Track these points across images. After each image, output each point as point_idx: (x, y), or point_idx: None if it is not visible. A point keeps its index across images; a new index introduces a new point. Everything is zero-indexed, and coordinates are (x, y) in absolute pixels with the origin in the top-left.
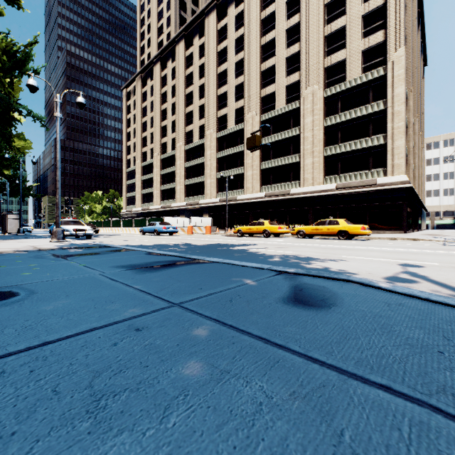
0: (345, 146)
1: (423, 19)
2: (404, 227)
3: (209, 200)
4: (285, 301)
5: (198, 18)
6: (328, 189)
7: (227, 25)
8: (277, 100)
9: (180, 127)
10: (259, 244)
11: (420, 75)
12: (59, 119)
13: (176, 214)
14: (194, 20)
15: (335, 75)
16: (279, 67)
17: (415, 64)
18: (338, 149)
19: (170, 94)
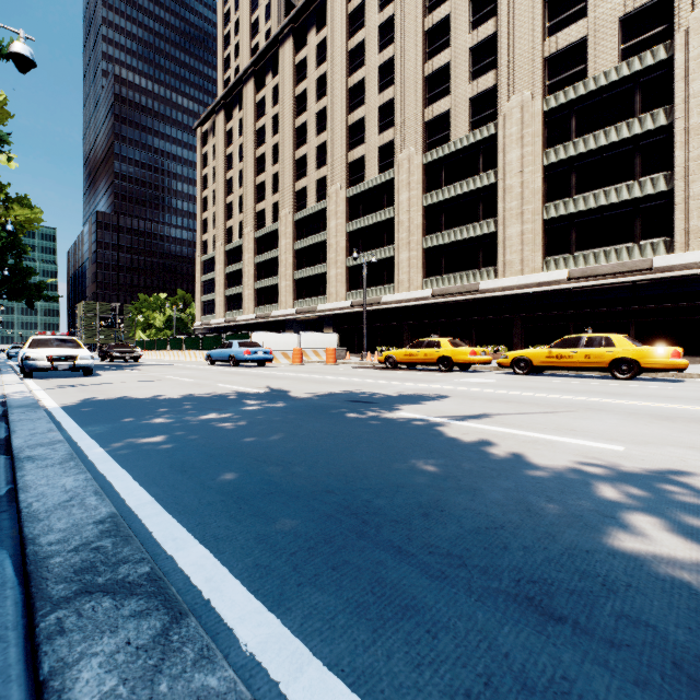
0: (585, 200)
1: None
2: None
3: (334, 304)
4: None
5: None
6: (552, 280)
7: (364, 3)
8: (454, 125)
9: (285, 183)
10: (450, 394)
11: None
12: None
13: (280, 328)
14: (309, 1)
15: (564, 70)
16: (458, 66)
17: None
18: (572, 206)
19: (271, 130)
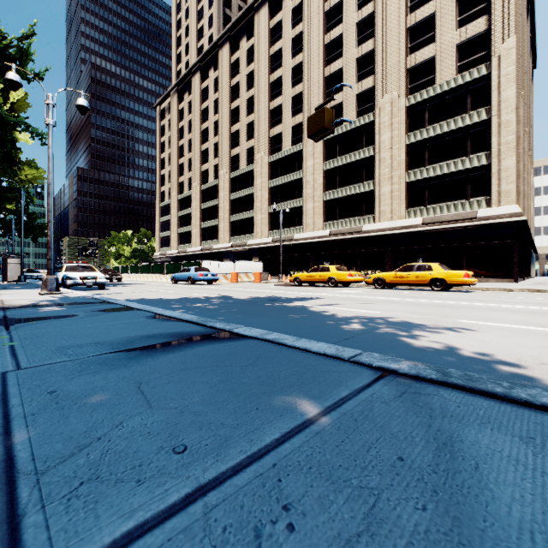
0: (434, 169)
1: (533, 7)
2: (514, 274)
3: (259, 240)
4: None
5: (246, 15)
6: (411, 225)
7: (281, 21)
8: (345, 113)
9: (224, 151)
10: (324, 297)
11: (529, 79)
12: (51, 128)
13: (219, 257)
14: (241, 17)
15: (420, 78)
16: (348, 71)
17: (524, 63)
18: (425, 173)
19: (212, 111)
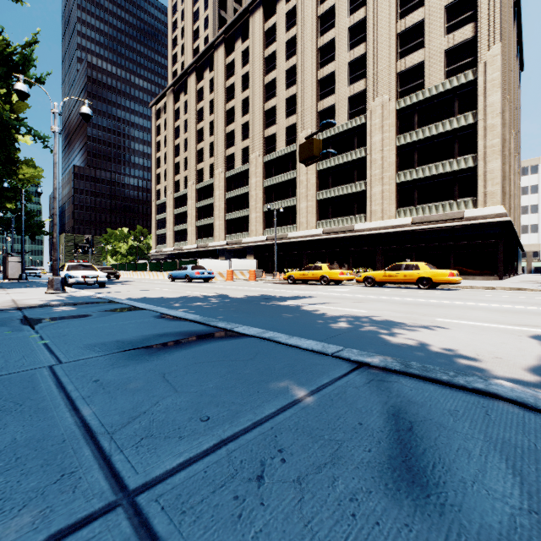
0: (423, 171)
1: (519, 13)
2: (499, 272)
3: (254, 238)
4: (388, 484)
5: (241, 18)
6: (401, 224)
7: (275, 24)
8: (338, 115)
9: (219, 150)
10: (316, 296)
11: (516, 82)
12: (57, 135)
13: (215, 255)
14: (236, 20)
15: (410, 82)
16: (340, 74)
17: (511, 67)
18: (415, 174)
19: (208, 111)
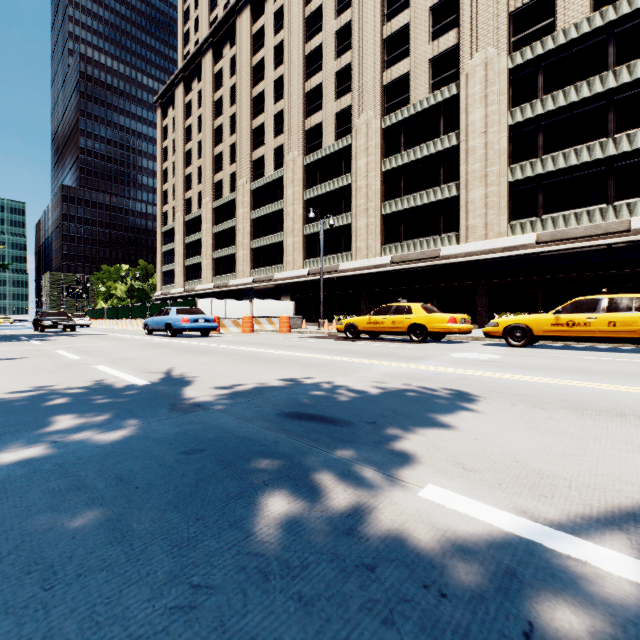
0: (554, 160)
1: None
2: None
3: (291, 272)
4: None
5: None
6: (518, 244)
7: None
8: (413, 87)
9: (243, 153)
10: (474, 389)
11: None
12: None
13: (237, 297)
14: None
15: (531, 25)
16: (418, 27)
17: None
18: (540, 167)
19: (228, 101)
